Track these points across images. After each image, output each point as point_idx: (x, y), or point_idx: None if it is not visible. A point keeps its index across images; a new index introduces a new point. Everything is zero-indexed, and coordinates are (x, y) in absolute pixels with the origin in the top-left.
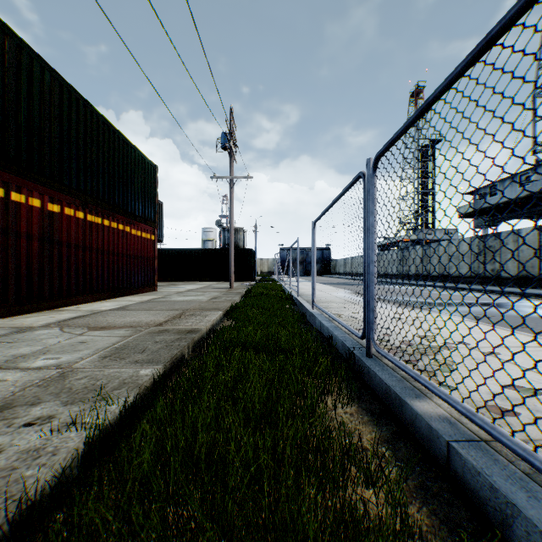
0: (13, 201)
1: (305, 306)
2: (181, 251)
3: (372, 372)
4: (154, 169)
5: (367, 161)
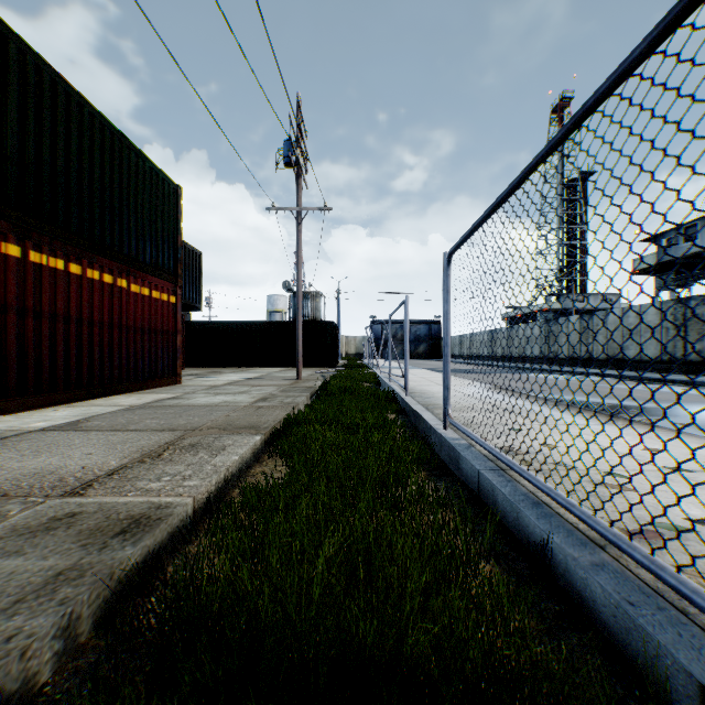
0: None
1: (426, 421)
2: (232, 324)
3: None
4: (176, 192)
5: None
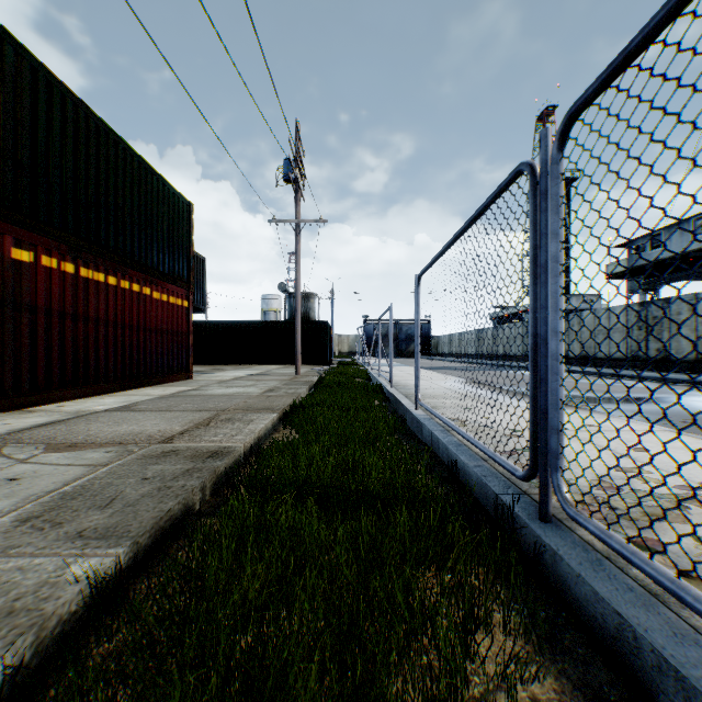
0: None
1: (403, 405)
2: (231, 324)
3: (565, 566)
4: (188, 208)
5: (540, 134)
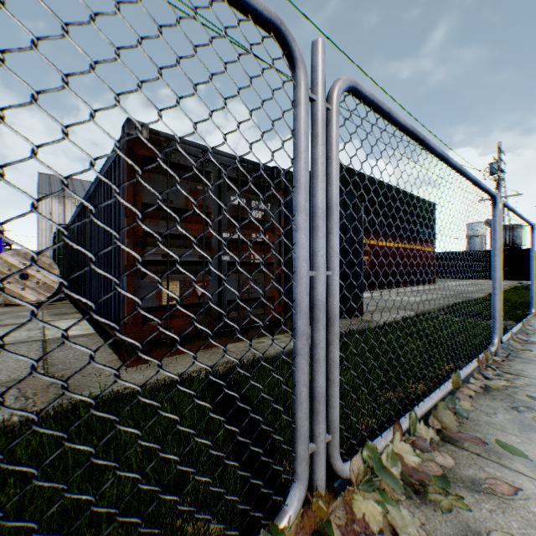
0: (387, 246)
1: None
2: (447, 253)
3: None
4: (433, 206)
5: None
